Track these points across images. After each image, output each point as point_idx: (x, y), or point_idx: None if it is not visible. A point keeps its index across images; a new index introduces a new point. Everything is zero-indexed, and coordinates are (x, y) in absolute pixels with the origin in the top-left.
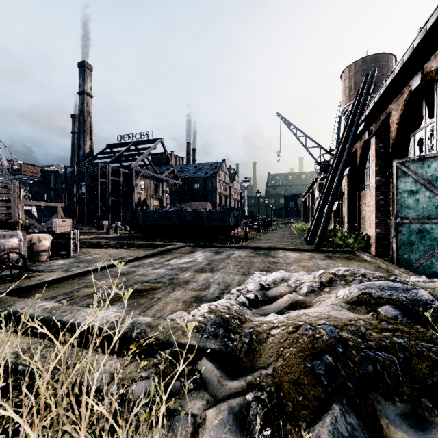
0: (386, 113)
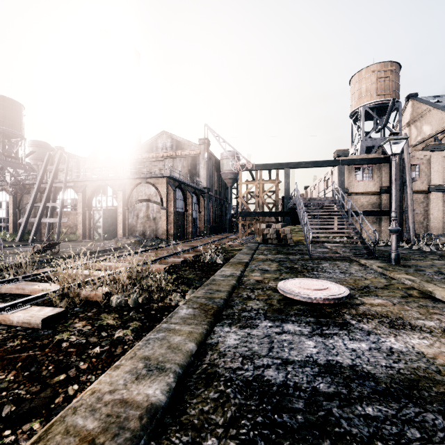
0: (84, 183)
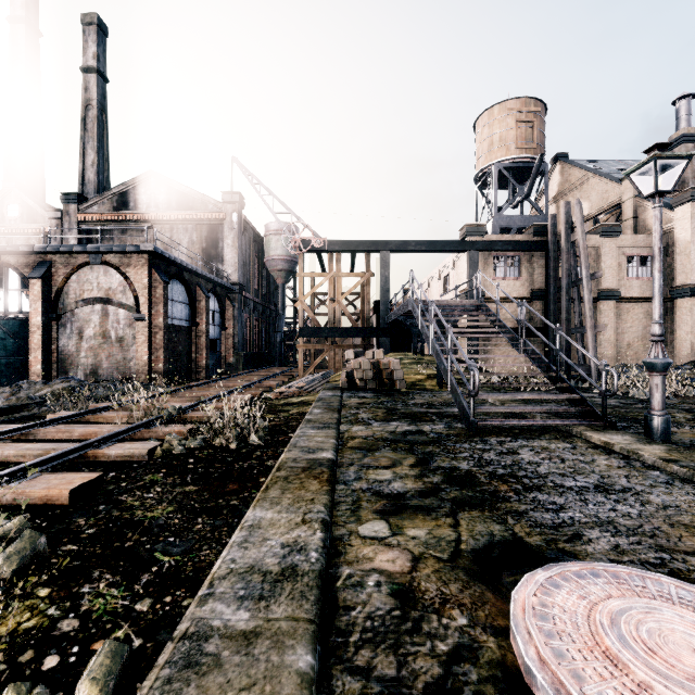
0: None
